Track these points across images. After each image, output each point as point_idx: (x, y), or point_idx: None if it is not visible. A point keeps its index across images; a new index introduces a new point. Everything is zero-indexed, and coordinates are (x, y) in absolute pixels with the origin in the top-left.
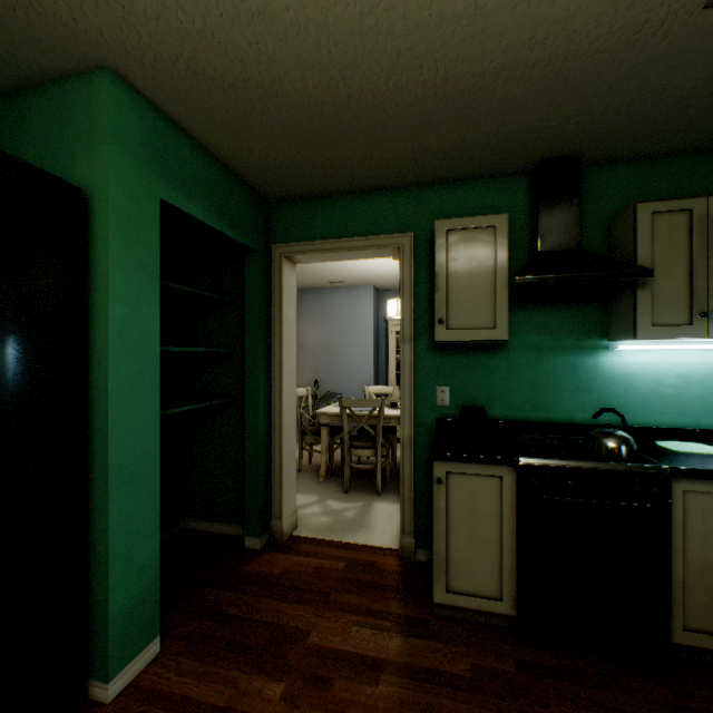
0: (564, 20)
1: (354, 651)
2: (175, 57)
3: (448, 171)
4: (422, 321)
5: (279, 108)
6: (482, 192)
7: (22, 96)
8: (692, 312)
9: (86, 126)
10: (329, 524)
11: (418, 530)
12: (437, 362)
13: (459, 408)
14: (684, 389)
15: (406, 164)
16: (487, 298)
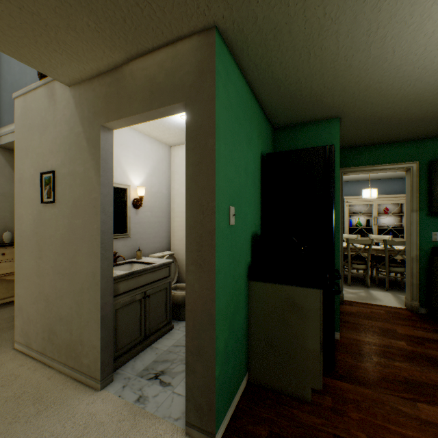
0: None
1: (423, 336)
2: (370, 113)
3: None
4: (422, 202)
5: (389, 121)
6: None
7: (296, 127)
8: None
9: (328, 138)
10: (356, 297)
11: (420, 299)
12: (431, 221)
13: None
14: None
15: (424, 133)
16: None
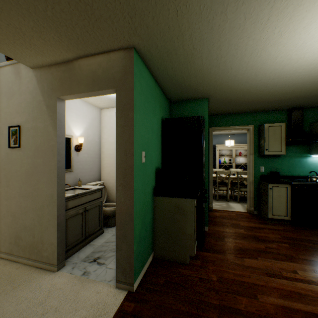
0: (310, 92)
1: (253, 226)
2: (224, 97)
3: (265, 110)
4: (255, 149)
5: (236, 102)
6: (273, 114)
7: (183, 102)
8: None
9: (202, 110)
10: (220, 207)
11: (254, 206)
12: (260, 160)
13: (266, 172)
14: None
15: (255, 109)
16: (279, 144)
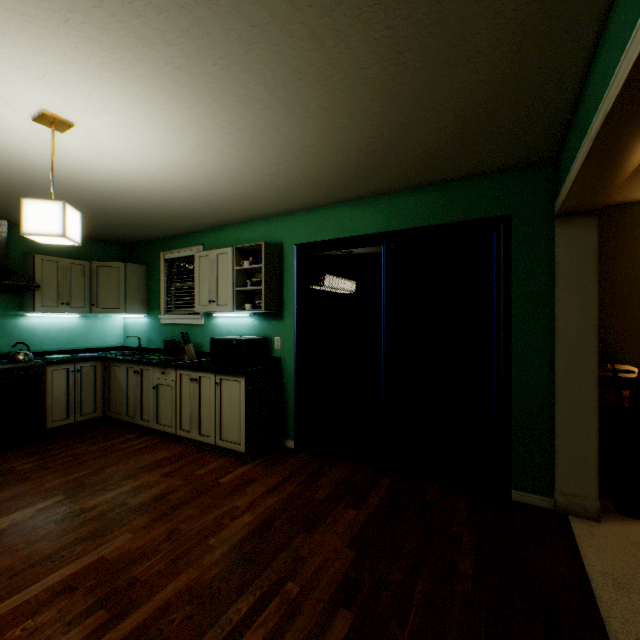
0: None
1: None
2: None
3: None
4: None
5: None
6: None
7: None
8: (60, 302)
9: None
10: None
11: None
12: None
13: None
14: (61, 333)
15: None
16: None
